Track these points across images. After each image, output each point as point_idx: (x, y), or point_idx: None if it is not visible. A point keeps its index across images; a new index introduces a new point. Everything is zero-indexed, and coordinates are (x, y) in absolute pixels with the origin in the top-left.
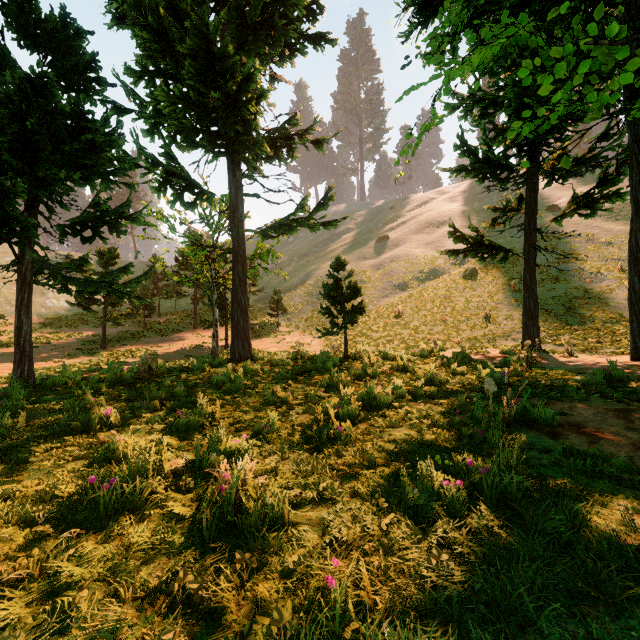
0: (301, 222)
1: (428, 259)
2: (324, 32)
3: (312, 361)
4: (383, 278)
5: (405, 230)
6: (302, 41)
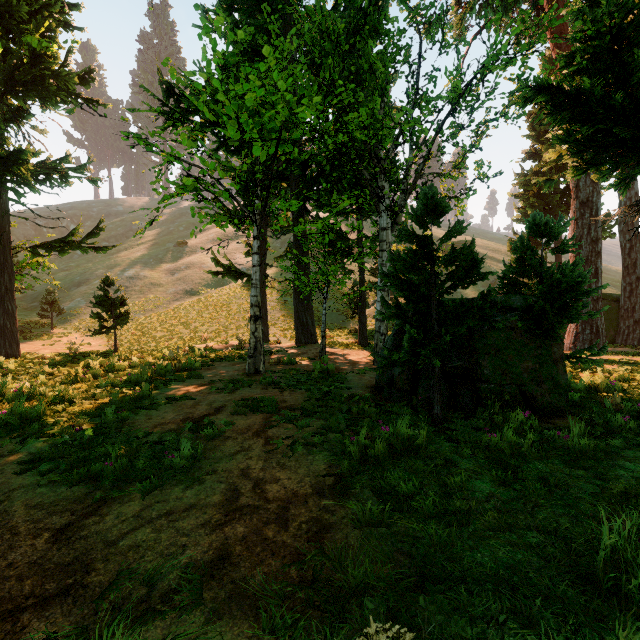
0: (73, 246)
1: (219, 269)
2: (96, 99)
3: (83, 355)
4: (177, 283)
5: (204, 238)
6: (75, 98)
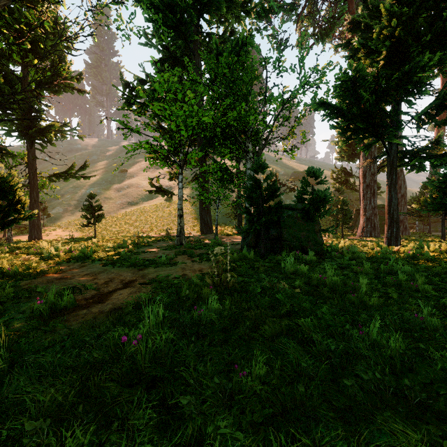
0: (72, 175)
1: (149, 188)
2: (84, 90)
3: (78, 239)
4: (122, 197)
5: (138, 167)
6: (72, 89)
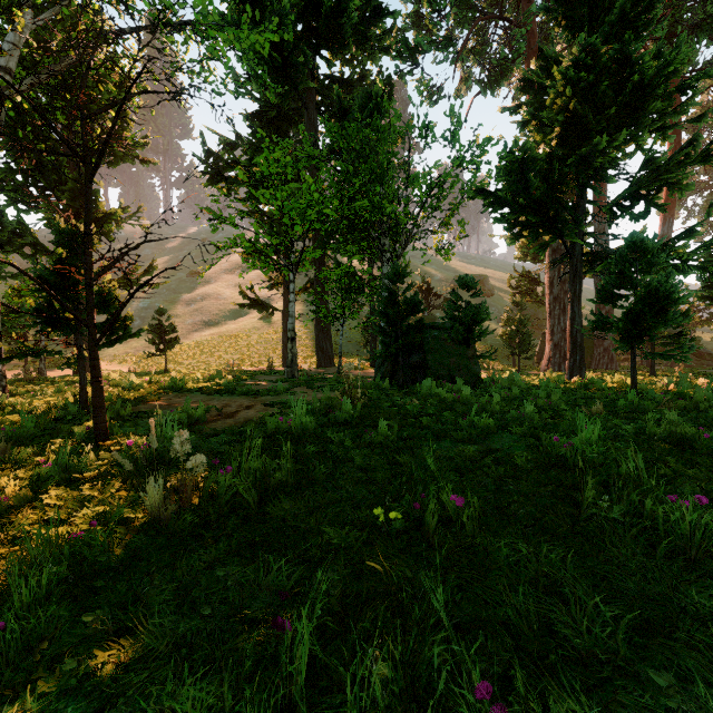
0: (133, 282)
1: (236, 300)
2: (150, 160)
3: (142, 373)
4: (194, 314)
5: (217, 268)
6: (132, 158)
